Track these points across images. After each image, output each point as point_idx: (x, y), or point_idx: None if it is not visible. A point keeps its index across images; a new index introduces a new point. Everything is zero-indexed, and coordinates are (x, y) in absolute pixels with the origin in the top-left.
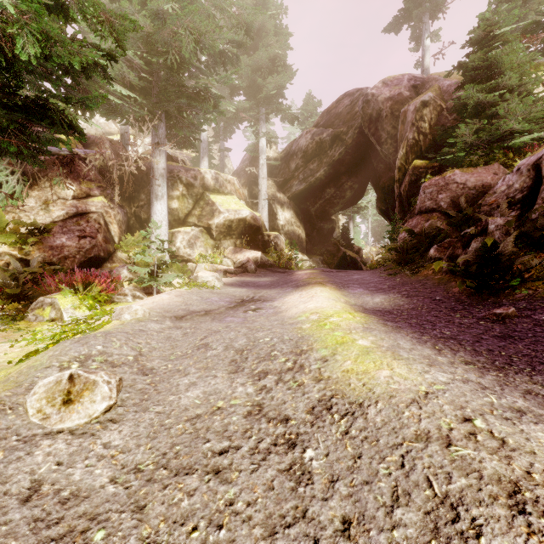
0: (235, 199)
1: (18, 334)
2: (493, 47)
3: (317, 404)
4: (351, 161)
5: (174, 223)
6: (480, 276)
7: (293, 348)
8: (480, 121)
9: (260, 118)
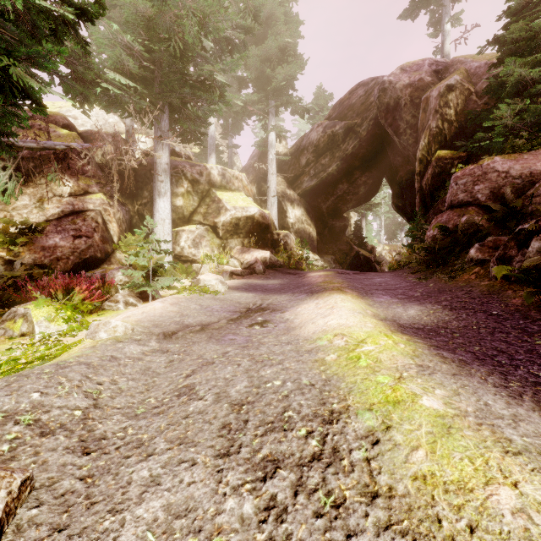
0: (243, 196)
1: None
2: (537, 15)
3: None
4: (365, 155)
5: (179, 222)
6: None
7: (317, 404)
8: (523, 101)
9: (269, 111)
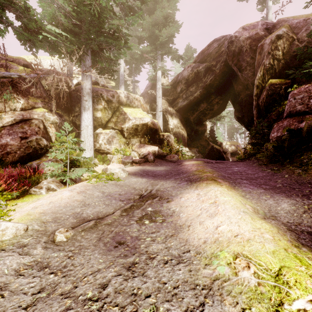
0: (140, 110)
1: None
2: None
3: None
4: (218, 85)
5: (99, 127)
6: None
7: None
8: None
9: (157, 58)
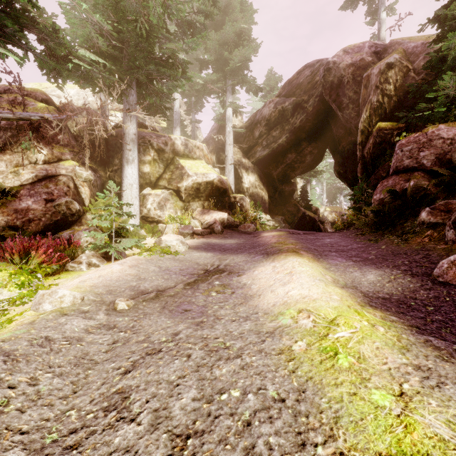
0: (203, 163)
1: None
2: None
3: None
4: (311, 128)
5: (146, 187)
6: None
7: (293, 446)
8: None
9: (227, 89)
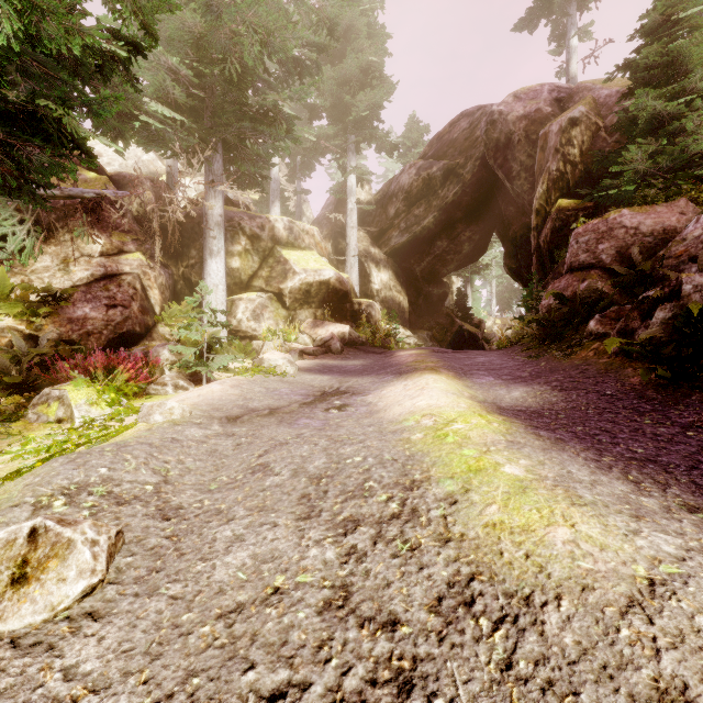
0: (315, 255)
1: (8, 441)
2: (676, 36)
3: (446, 591)
4: (470, 204)
5: (235, 288)
6: (676, 361)
7: (399, 475)
8: (658, 141)
9: (348, 148)
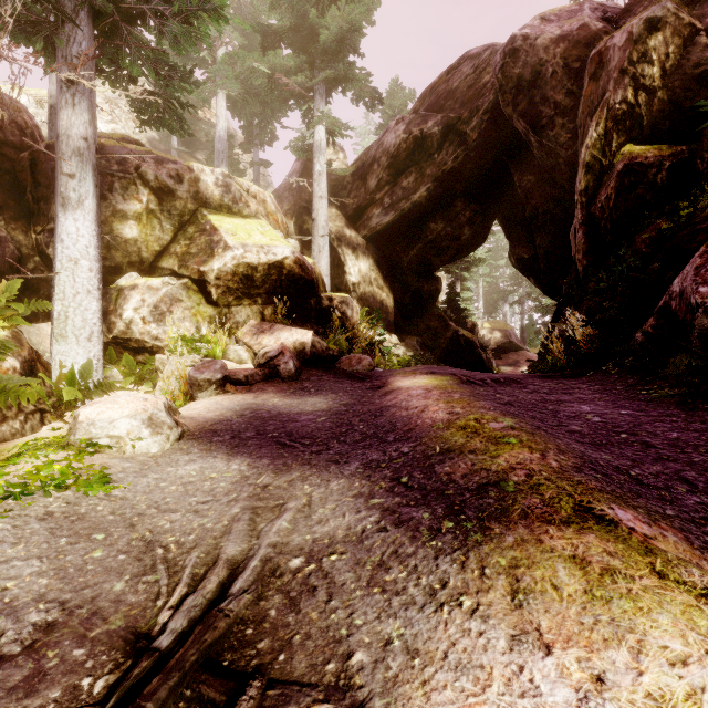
0: (264, 226)
1: None
2: None
3: None
4: (473, 175)
5: (130, 271)
6: None
7: None
8: None
9: (315, 90)
